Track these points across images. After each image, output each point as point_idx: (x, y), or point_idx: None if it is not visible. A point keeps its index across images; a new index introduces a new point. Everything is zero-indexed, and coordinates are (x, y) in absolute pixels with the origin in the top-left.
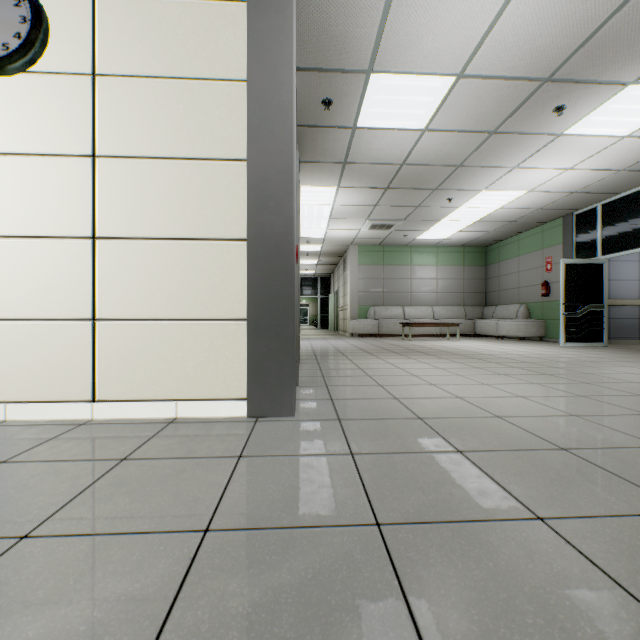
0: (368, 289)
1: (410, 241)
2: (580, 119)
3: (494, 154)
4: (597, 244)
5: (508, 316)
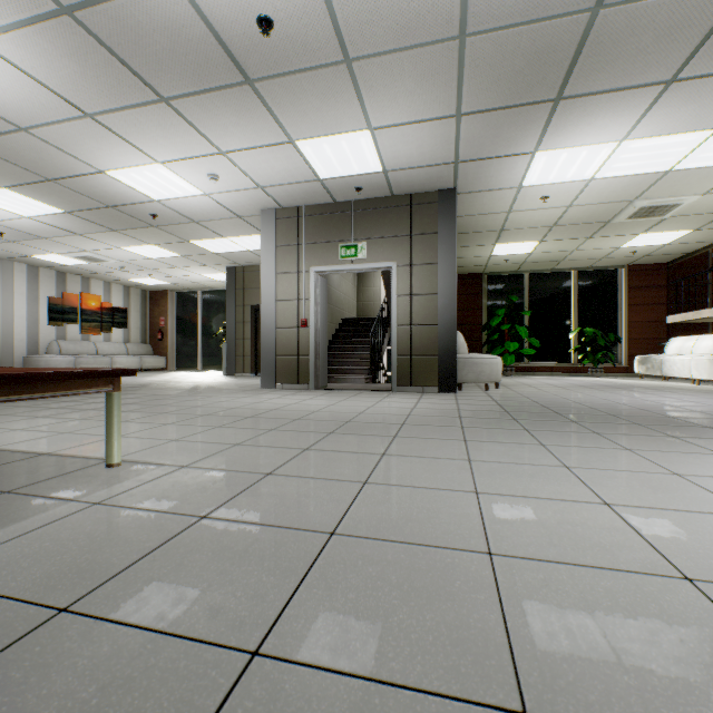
0: None
1: None
2: None
3: (408, 6)
4: None
5: None
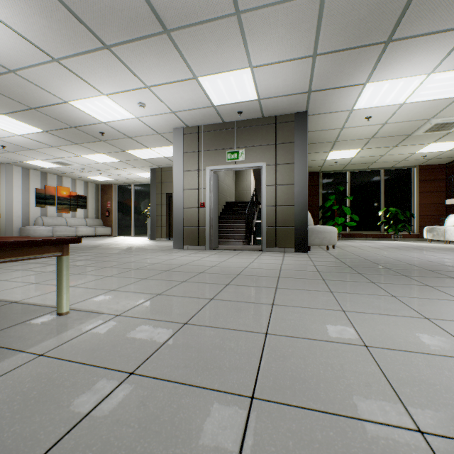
0: None
1: None
2: None
3: None
4: None
5: None
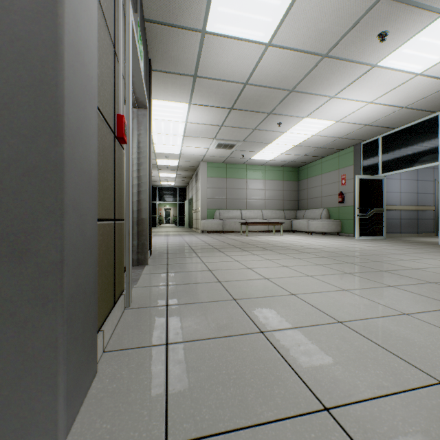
0: (215, 196)
1: (246, 160)
2: (394, 50)
3: (321, 81)
4: (378, 165)
5: (315, 217)
